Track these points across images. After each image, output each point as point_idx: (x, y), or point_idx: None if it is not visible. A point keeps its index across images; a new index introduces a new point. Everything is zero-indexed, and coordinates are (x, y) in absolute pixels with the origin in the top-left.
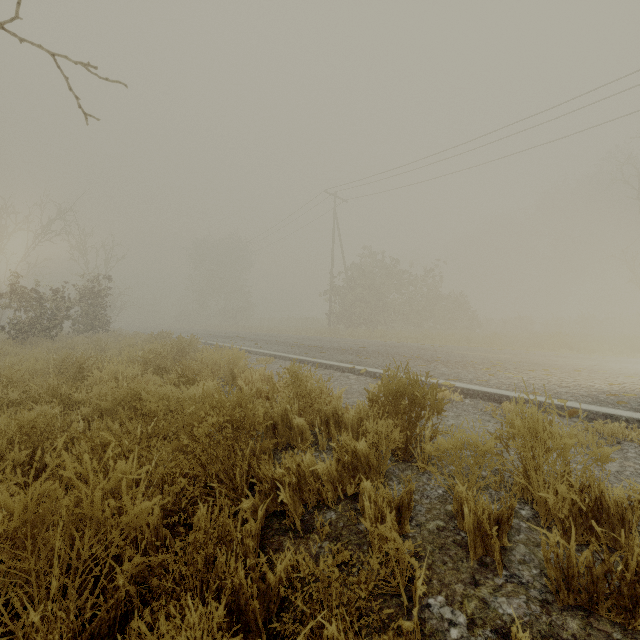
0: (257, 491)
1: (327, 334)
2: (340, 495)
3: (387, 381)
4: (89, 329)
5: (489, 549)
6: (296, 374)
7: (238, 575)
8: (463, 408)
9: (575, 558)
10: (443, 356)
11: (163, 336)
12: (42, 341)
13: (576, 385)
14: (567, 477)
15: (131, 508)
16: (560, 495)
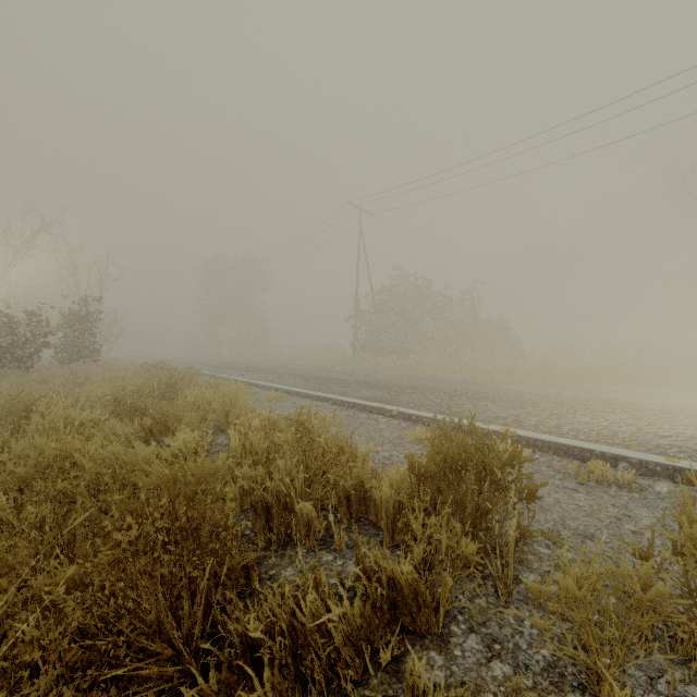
0: (213, 667)
1: (351, 364)
2: (368, 667)
3: (440, 442)
4: (75, 359)
5: None
6: (303, 426)
7: None
8: (534, 468)
9: None
10: (492, 392)
11: (159, 367)
12: (13, 373)
13: (678, 434)
14: None
15: None
16: None
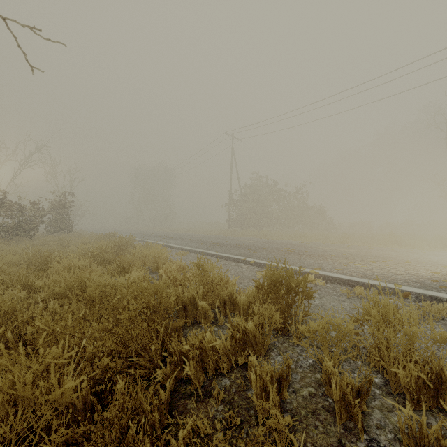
0: (168, 362)
1: (227, 234)
2: (233, 365)
3: (269, 273)
4: (58, 230)
5: (352, 415)
6: (202, 267)
7: (145, 446)
8: (325, 291)
9: (426, 430)
10: (309, 250)
11: (110, 236)
12: (23, 239)
13: (407, 273)
14: (413, 355)
15: (58, 388)
16: (409, 371)
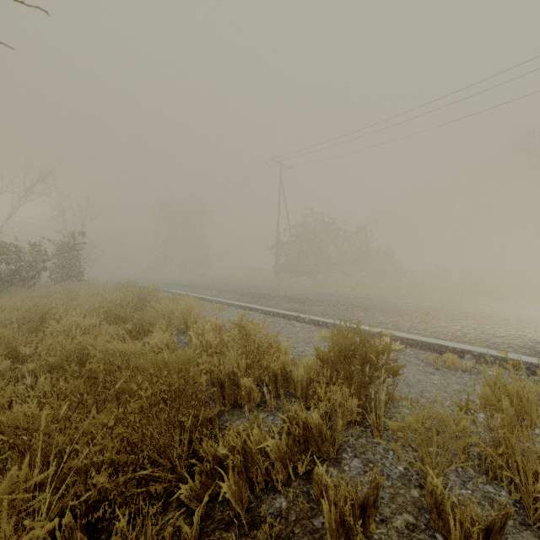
0: (197, 473)
1: (274, 283)
2: (291, 475)
3: (337, 339)
4: (65, 279)
5: None
6: (244, 329)
7: None
8: (405, 358)
9: None
10: (379, 304)
11: (129, 285)
12: (21, 290)
13: (509, 335)
14: None
15: None
16: None
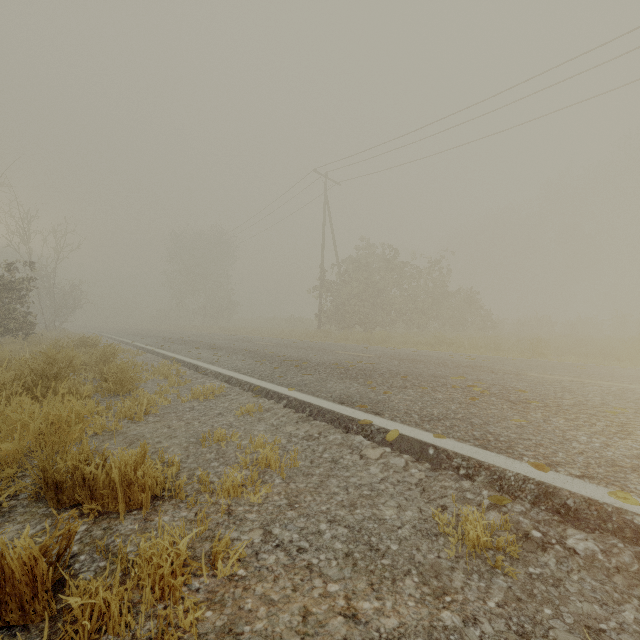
0: None
1: (316, 337)
2: None
3: None
4: (2, 332)
5: None
6: None
7: None
8: None
9: None
10: (524, 387)
11: (84, 343)
12: None
13: None
14: None
15: None
16: None
